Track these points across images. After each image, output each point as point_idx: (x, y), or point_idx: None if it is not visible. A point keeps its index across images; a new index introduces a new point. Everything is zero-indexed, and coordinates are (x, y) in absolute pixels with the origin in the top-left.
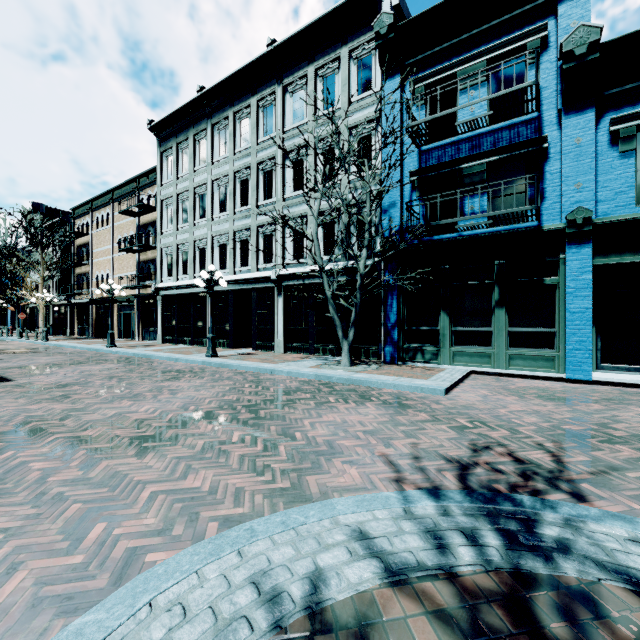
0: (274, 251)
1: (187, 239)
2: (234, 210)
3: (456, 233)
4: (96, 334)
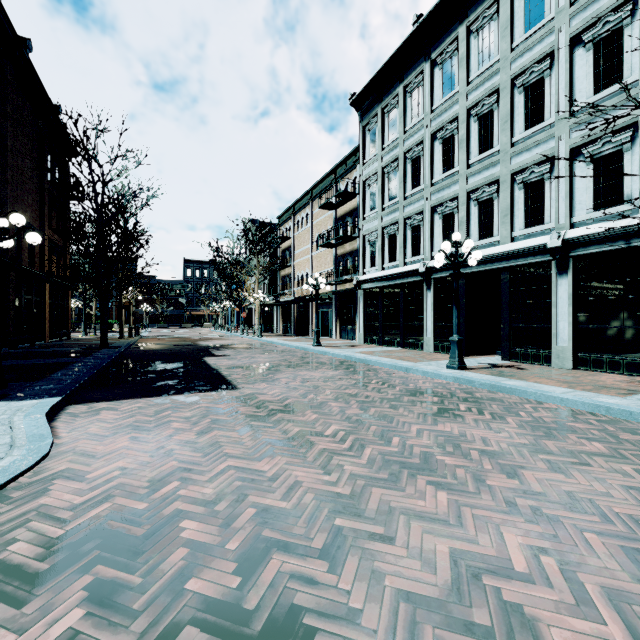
0: (547, 205)
1: (395, 218)
2: (467, 162)
3: None
4: (297, 332)
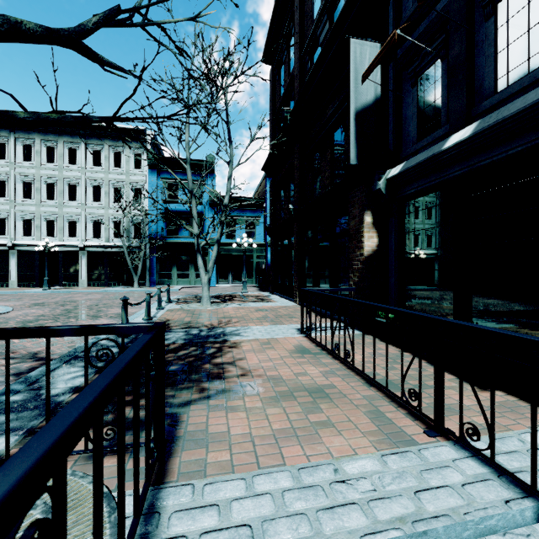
0: (78, 231)
1: None
2: (41, 200)
3: (178, 238)
4: None
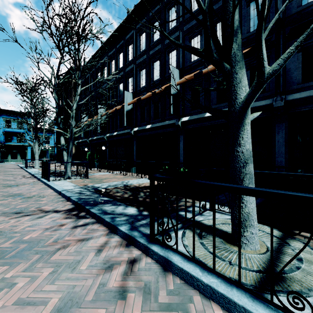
0: None
1: None
2: None
3: (11, 143)
4: None
